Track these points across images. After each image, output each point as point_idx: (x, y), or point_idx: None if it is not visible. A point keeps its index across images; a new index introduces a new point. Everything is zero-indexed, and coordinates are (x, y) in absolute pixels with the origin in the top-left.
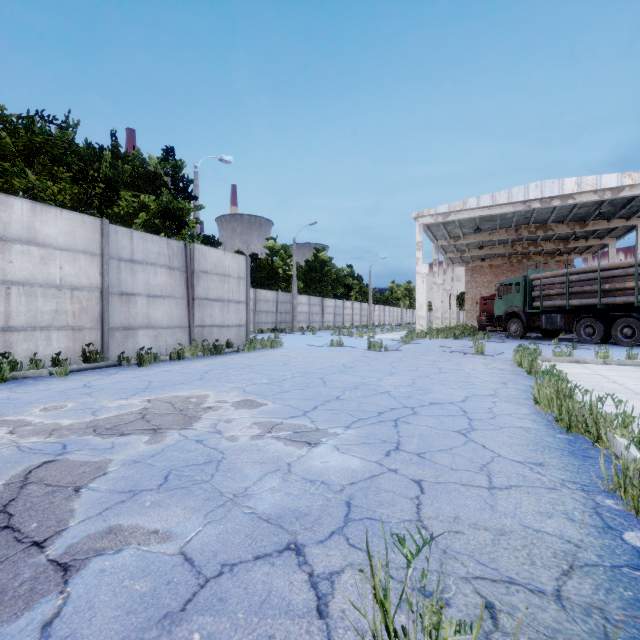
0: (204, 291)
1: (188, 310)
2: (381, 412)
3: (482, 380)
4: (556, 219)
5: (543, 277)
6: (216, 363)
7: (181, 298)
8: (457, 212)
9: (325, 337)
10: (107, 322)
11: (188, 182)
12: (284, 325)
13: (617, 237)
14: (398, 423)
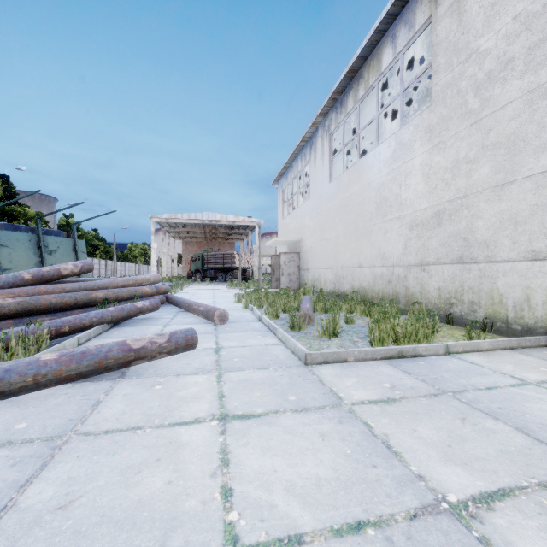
0: None
1: None
2: None
3: None
4: (220, 226)
5: (208, 255)
6: None
7: None
8: (173, 219)
9: None
10: None
11: (15, 194)
12: None
13: (247, 235)
14: None
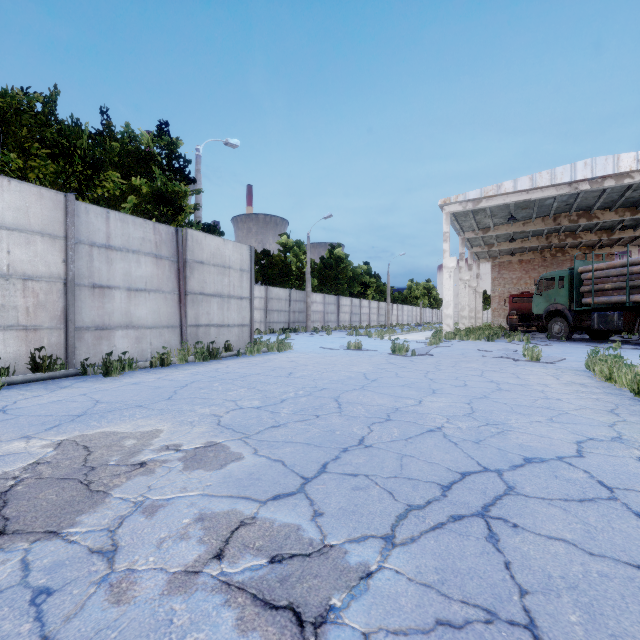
0: (199, 285)
1: (179, 307)
2: (446, 486)
3: (573, 405)
4: (602, 205)
5: (595, 269)
6: (204, 372)
7: (171, 292)
8: (489, 198)
9: (341, 338)
10: (73, 320)
11: (185, 162)
12: (297, 325)
13: None
14: (494, 527)
